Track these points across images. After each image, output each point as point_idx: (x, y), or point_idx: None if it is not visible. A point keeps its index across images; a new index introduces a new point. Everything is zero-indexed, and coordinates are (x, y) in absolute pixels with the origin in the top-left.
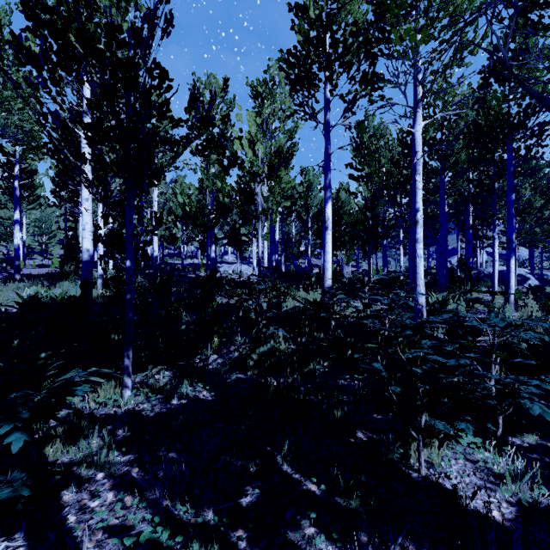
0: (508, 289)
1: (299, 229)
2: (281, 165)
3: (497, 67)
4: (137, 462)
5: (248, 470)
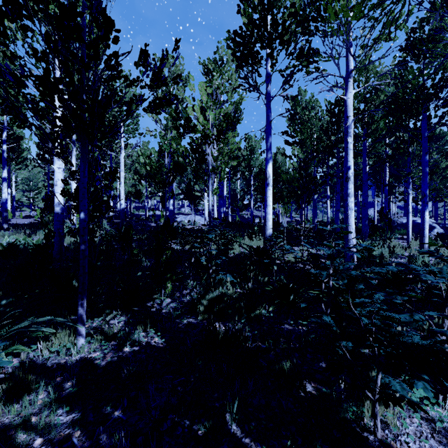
0: (423, 236)
1: (243, 187)
2: (229, 128)
3: (416, 44)
4: (79, 426)
5: (196, 433)
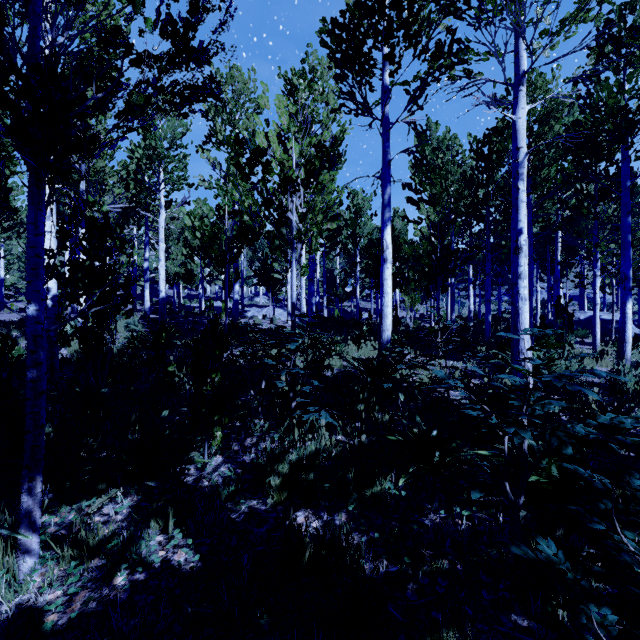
0: (623, 341)
1: (344, 266)
2: (324, 166)
3: (621, 37)
4: None
5: None
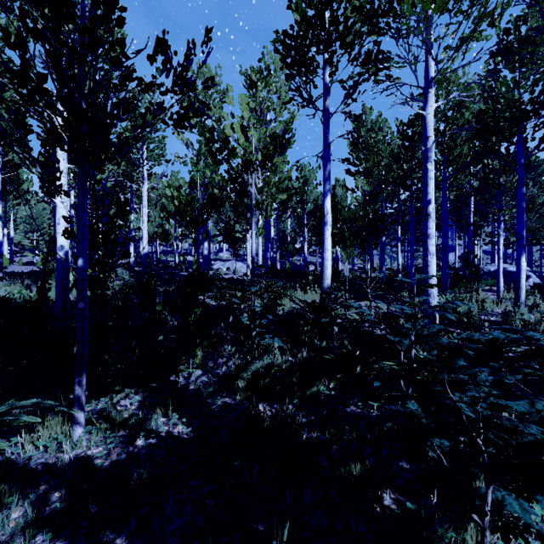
0: (518, 288)
1: (294, 227)
2: (277, 151)
3: (512, 47)
4: None
5: None
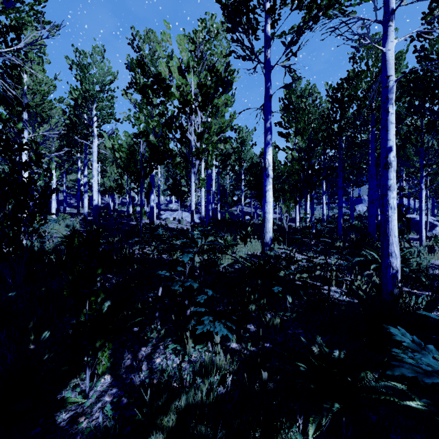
0: None
1: (232, 182)
2: (218, 90)
3: None
4: None
5: None
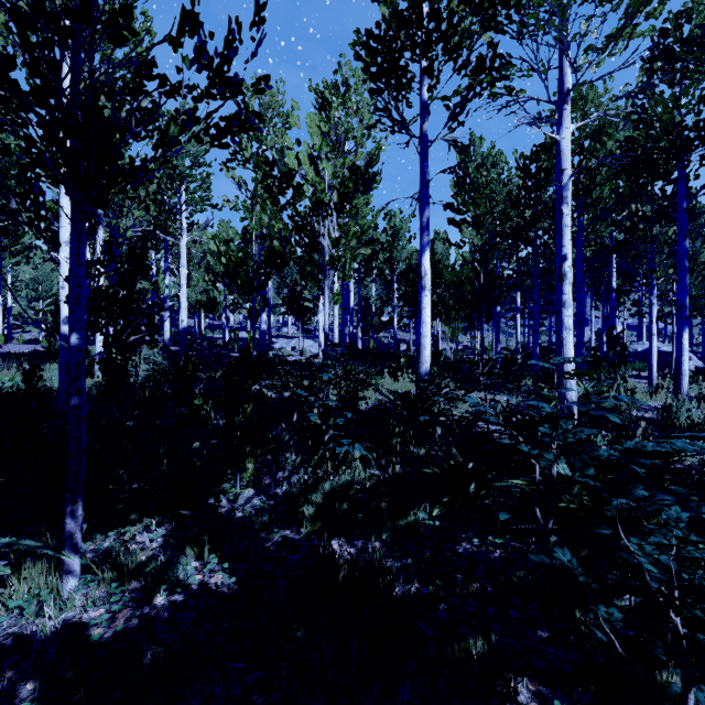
0: (679, 374)
1: (380, 294)
2: (358, 189)
3: (674, 51)
4: None
5: None
